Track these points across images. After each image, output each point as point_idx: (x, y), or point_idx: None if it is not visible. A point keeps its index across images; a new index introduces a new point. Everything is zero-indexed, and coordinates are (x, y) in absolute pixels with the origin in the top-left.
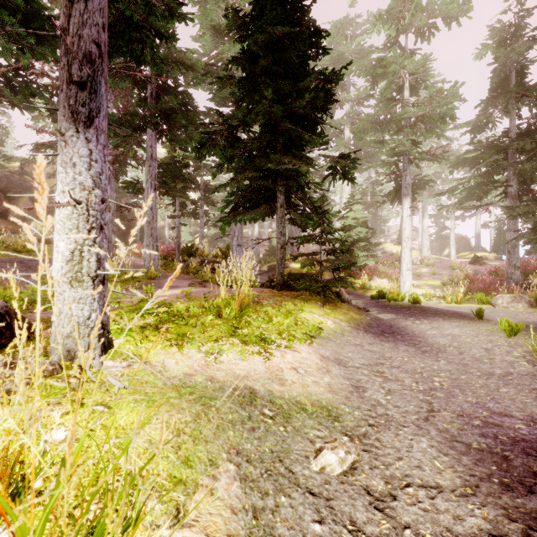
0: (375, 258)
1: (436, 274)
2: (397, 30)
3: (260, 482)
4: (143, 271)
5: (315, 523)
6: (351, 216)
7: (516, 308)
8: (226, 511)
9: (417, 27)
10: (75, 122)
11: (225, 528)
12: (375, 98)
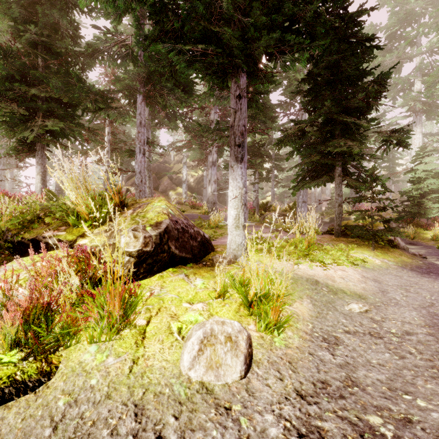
0: None
1: None
2: None
3: (320, 307)
4: None
5: (343, 320)
6: (421, 168)
7: None
8: (307, 309)
9: None
10: (237, 161)
11: (307, 312)
12: None
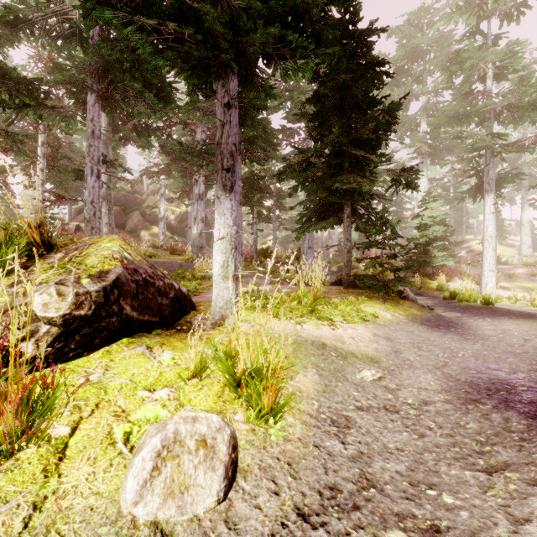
0: (455, 258)
1: (536, 276)
2: (479, 15)
3: (328, 377)
4: None
5: (354, 392)
6: (427, 214)
7: None
8: (312, 382)
9: (502, 10)
10: (225, 190)
11: (312, 386)
12: (450, 94)
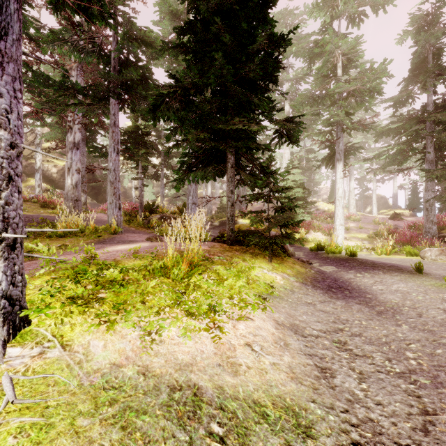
0: (311, 215)
1: (362, 228)
2: (331, 17)
3: None
4: (104, 227)
5: None
6: (291, 178)
7: (444, 260)
8: None
9: (349, 13)
10: None
11: None
12: (313, 75)
